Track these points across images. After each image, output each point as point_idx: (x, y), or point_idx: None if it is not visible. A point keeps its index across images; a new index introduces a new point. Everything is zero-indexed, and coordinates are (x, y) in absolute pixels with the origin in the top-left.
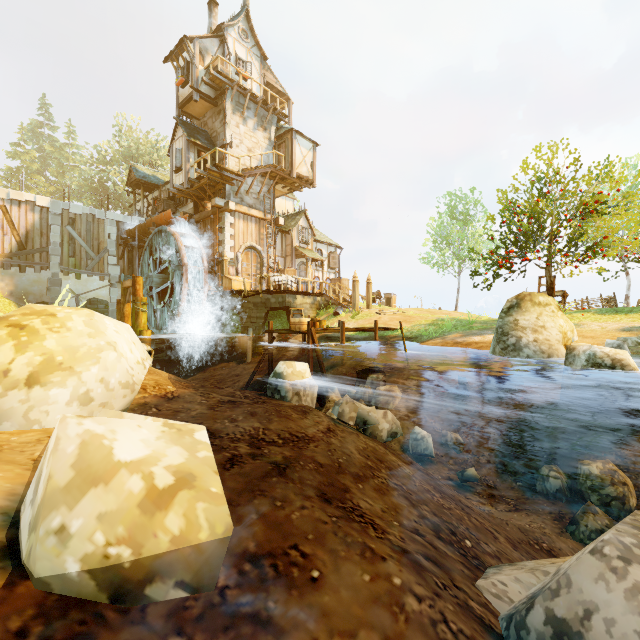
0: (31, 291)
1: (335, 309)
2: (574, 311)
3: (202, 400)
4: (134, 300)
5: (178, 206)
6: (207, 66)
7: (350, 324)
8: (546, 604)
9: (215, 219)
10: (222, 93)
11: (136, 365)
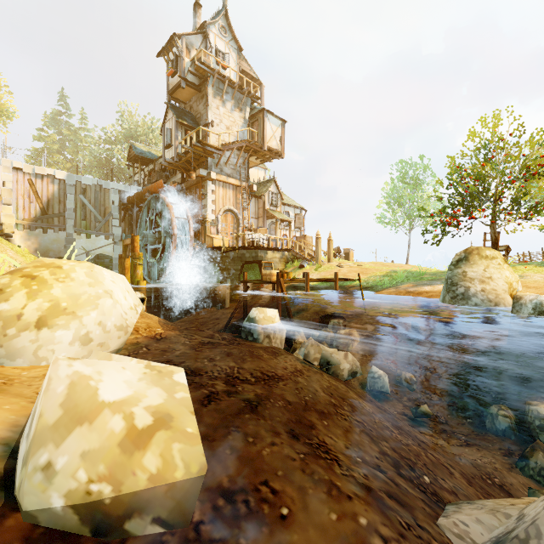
0: (51, 248)
1: (300, 262)
2: (517, 264)
3: (185, 341)
4: (133, 255)
5: (169, 177)
6: (192, 58)
7: (313, 275)
8: None
9: (199, 187)
10: (205, 80)
11: (129, 310)
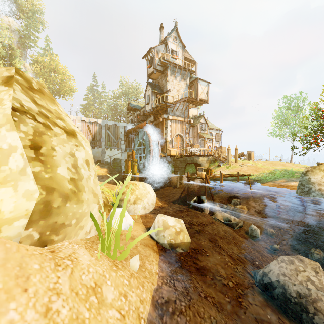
0: (96, 156)
1: (218, 163)
2: None
3: (171, 209)
4: (132, 160)
5: (147, 118)
6: (159, 57)
7: (226, 171)
8: (263, 269)
9: (163, 123)
10: (166, 68)
11: (153, 197)
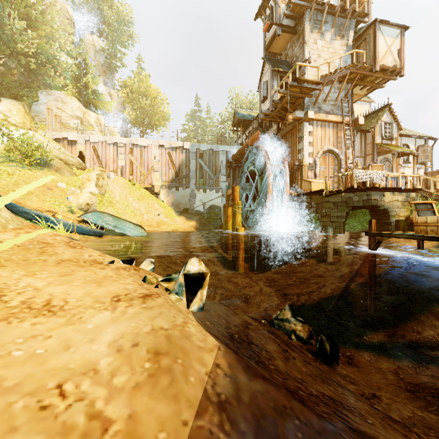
0: (181, 202)
1: None
2: None
3: None
4: (233, 204)
5: (265, 131)
6: (288, 1)
7: None
8: None
9: (294, 132)
10: (301, 16)
11: None
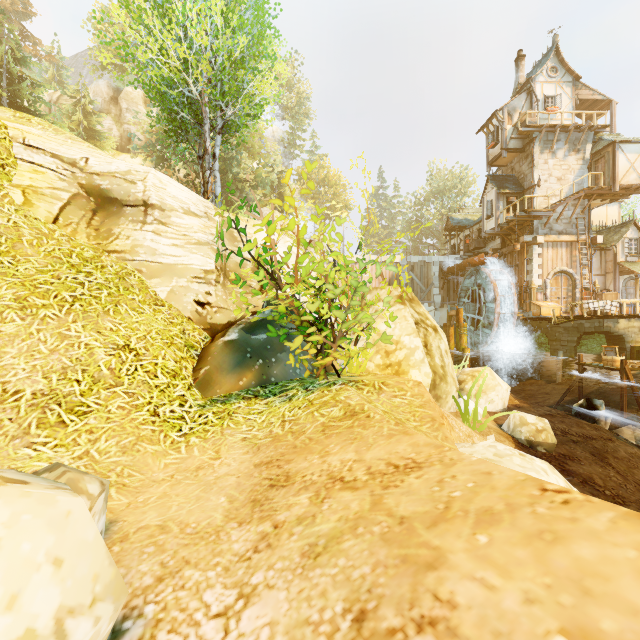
0: None
1: None
2: None
3: (534, 411)
4: (457, 325)
5: (486, 242)
6: (515, 124)
7: None
8: None
9: (522, 251)
10: (529, 142)
11: (505, 391)
